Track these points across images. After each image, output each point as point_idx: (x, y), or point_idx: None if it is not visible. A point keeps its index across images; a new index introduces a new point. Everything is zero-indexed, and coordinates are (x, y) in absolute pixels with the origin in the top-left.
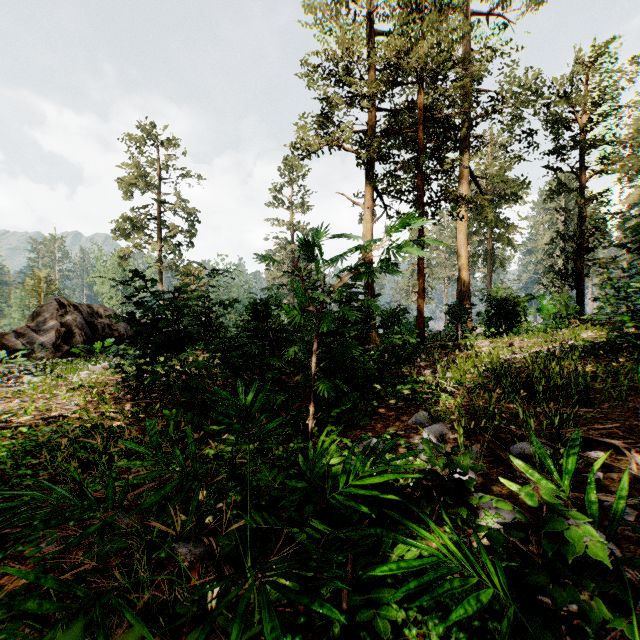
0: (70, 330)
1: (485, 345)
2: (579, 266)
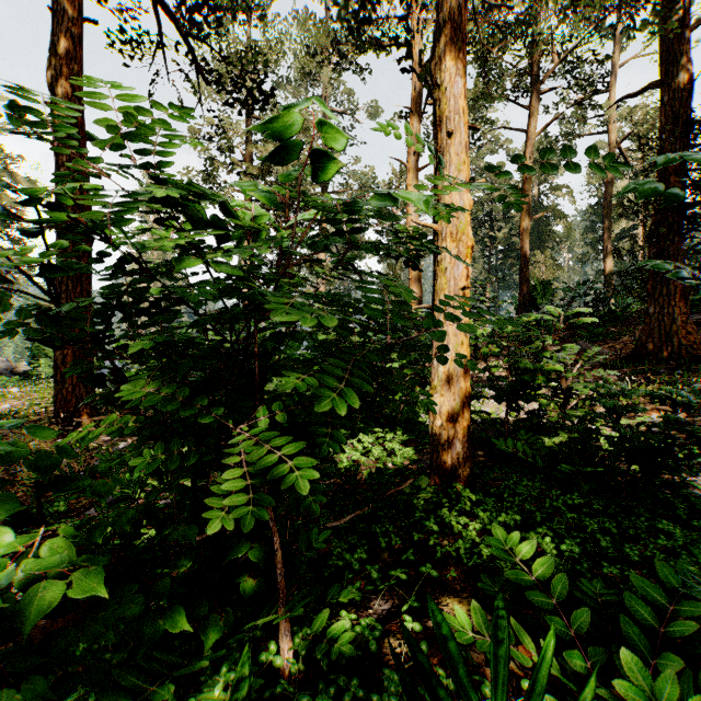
0: None
1: None
2: None
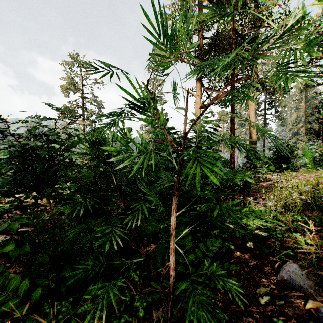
0: None
1: (279, 178)
2: None
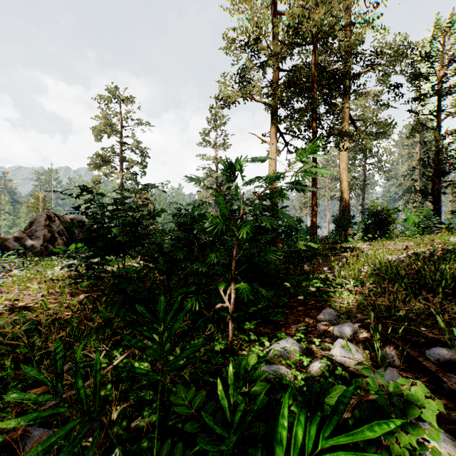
0: (54, 235)
1: (366, 247)
2: (437, 186)
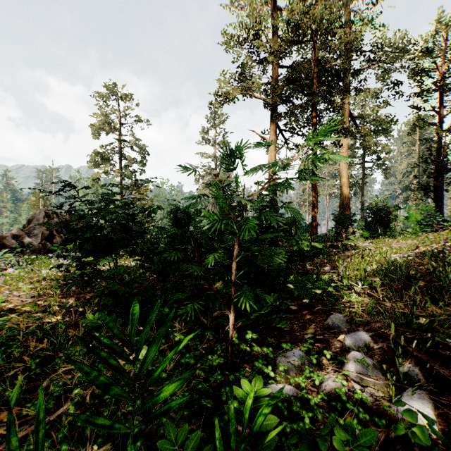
0: (52, 233)
1: (368, 245)
2: (439, 183)
